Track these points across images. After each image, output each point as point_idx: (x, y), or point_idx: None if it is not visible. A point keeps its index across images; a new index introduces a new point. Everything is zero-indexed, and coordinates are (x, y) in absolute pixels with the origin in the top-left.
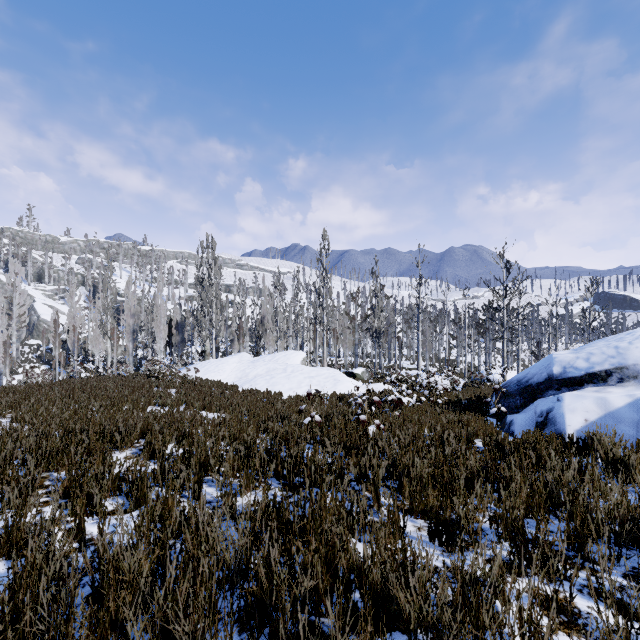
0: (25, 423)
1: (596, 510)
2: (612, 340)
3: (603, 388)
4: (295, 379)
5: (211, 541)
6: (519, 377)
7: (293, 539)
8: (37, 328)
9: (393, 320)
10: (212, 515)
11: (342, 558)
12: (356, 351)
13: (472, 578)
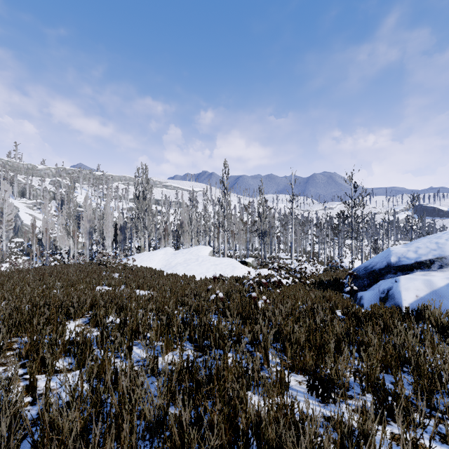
0: (5, 299)
1: (436, 368)
2: (433, 238)
3: (428, 272)
4: (204, 266)
5: (133, 402)
6: (366, 264)
7: (201, 399)
8: (21, 230)
9: (273, 224)
10: (138, 375)
11: (242, 416)
12: (248, 246)
13: (349, 432)
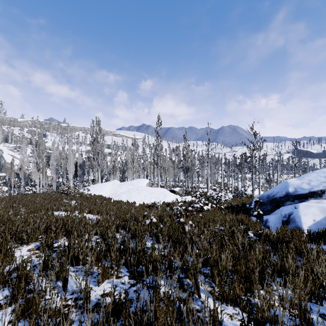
0: None
1: None
2: (320, 172)
3: (320, 200)
4: (143, 194)
5: None
6: (268, 193)
7: None
8: (4, 167)
9: (194, 163)
10: (62, 323)
11: None
12: (175, 179)
13: None
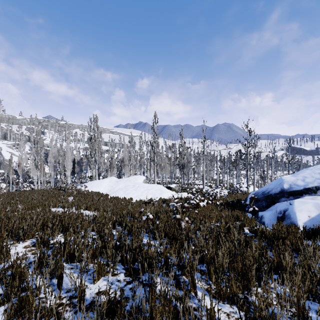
0: None
1: None
2: (314, 169)
3: (315, 197)
4: (139, 191)
5: None
6: (263, 190)
7: None
8: (3, 164)
9: (190, 159)
10: None
11: None
12: (171, 175)
13: None
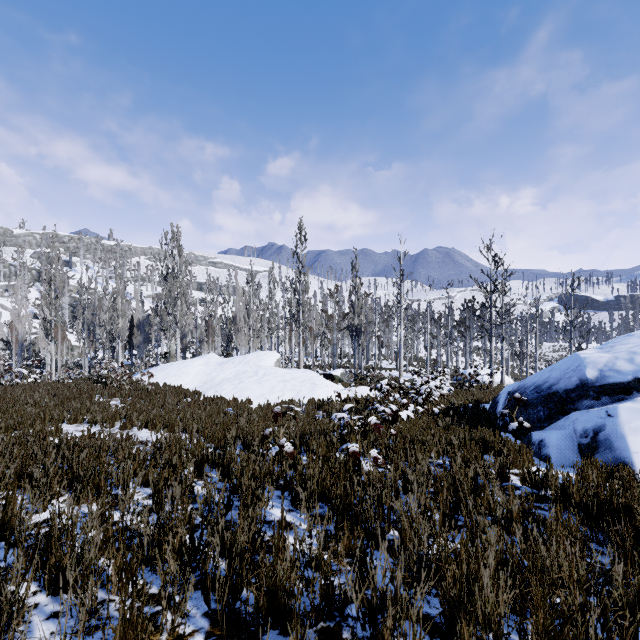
0: None
1: None
2: None
3: None
4: (267, 383)
5: None
6: (536, 382)
7: None
8: None
9: (371, 319)
10: None
11: None
12: (334, 351)
13: None
